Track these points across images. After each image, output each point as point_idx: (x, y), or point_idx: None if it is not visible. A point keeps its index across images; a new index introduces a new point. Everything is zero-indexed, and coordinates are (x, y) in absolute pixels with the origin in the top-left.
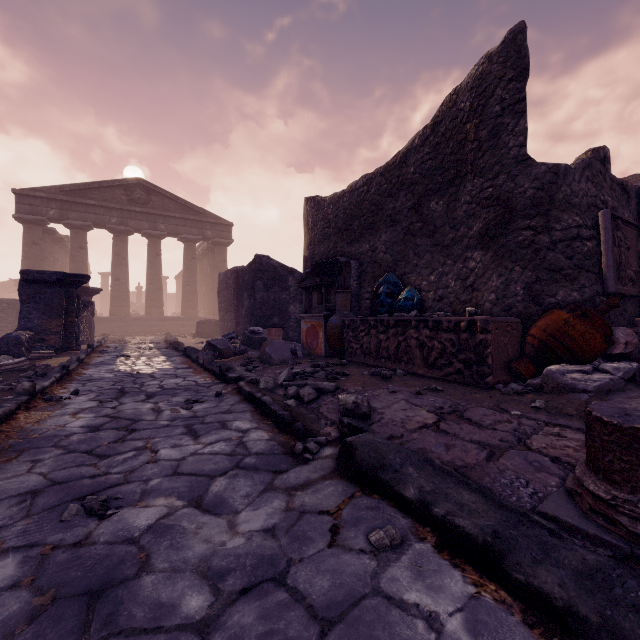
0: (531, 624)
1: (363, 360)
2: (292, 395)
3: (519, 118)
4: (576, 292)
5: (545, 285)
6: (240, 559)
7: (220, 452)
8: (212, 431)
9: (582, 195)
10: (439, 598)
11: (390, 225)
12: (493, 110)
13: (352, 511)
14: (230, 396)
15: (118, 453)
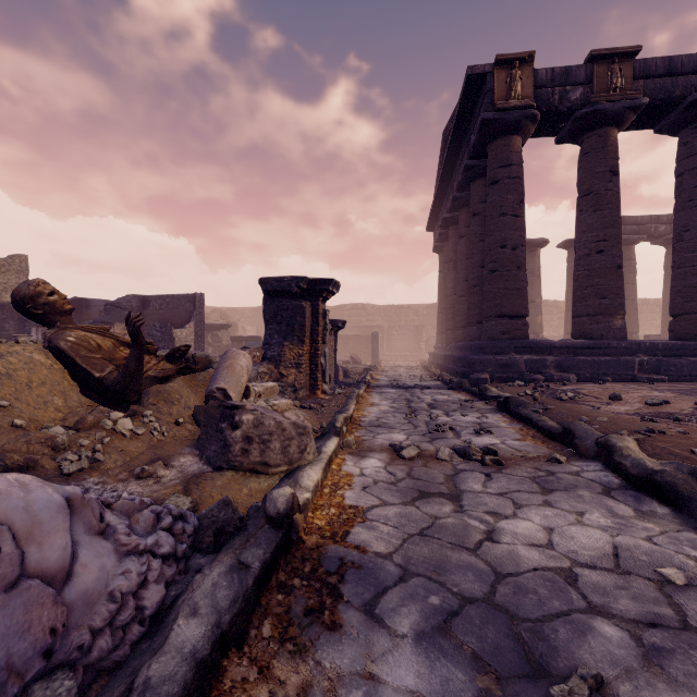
0: None
1: None
2: None
3: None
4: None
5: None
6: None
7: None
8: None
9: None
10: None
11: None
12: None
13: None
14: None
15: None
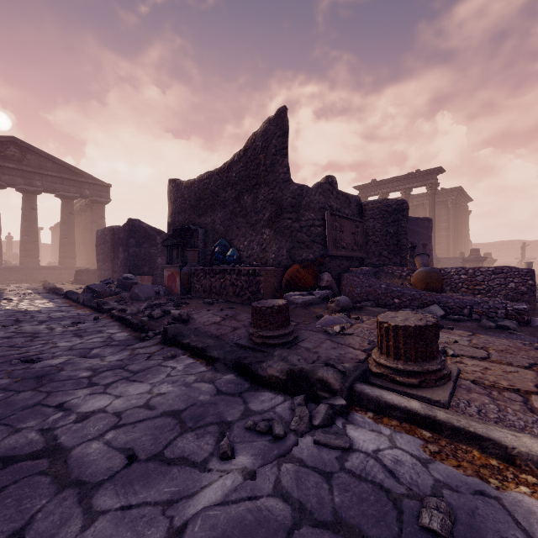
0: (206, 365)
1: (203, 295)
2: (147, 315)
3: (284, 158)
4: (312, 254)
5: (297, 250)
6: (105, 366)
7: (97, 341)
8: (92, 334)
9: (316, 202)
10: (180, 364)
11: (223, 207)
12: (271, 151)
13: (161, 351)
14: (105, 319)
15: (31, 346)
